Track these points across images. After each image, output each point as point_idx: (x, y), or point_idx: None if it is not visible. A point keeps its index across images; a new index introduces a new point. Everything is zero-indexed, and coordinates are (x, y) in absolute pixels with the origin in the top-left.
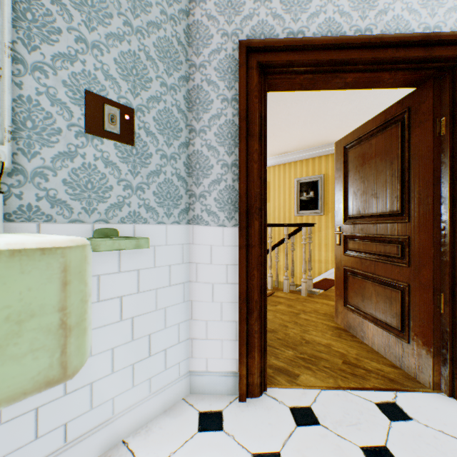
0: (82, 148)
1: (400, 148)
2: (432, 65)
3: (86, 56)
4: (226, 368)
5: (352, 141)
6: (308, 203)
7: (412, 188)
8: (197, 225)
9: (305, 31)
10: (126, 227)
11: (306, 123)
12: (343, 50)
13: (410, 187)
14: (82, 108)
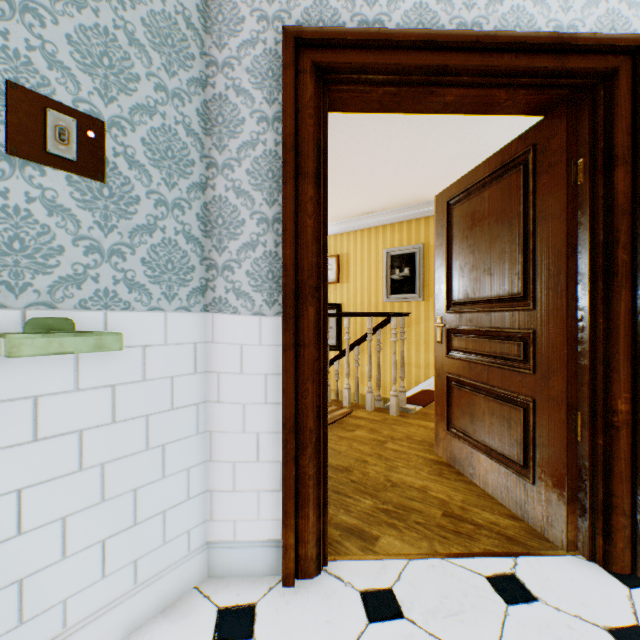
0: (1, 181)
1: (523, 204)
2: (565, 81)
3: (10, 24)
4: (265, 534)
5: (458, 194)
6: (402, 284)
7: (538, 261)
8: (219, 313)
9: (386, 21)
10: (89, 315)
11: (398, 171)
12: (441, 52)
13: (535, 259)
14: (1, 112)
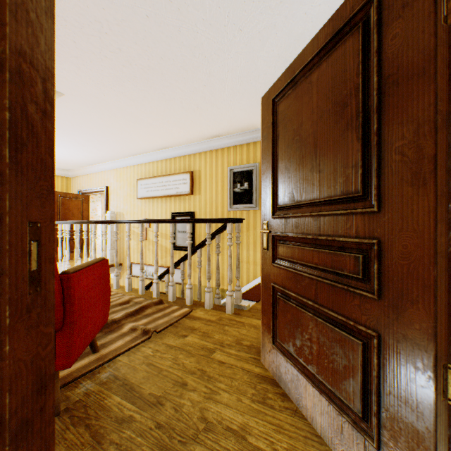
0: None
1: (363, 73)
2: None
3: None
4: None
5: (283, 87)
6: (243, 196)
7: (386, 145)
8: None
9: None
10: None
11: (235, 93)
12: None
13: (382, 143)
14: None
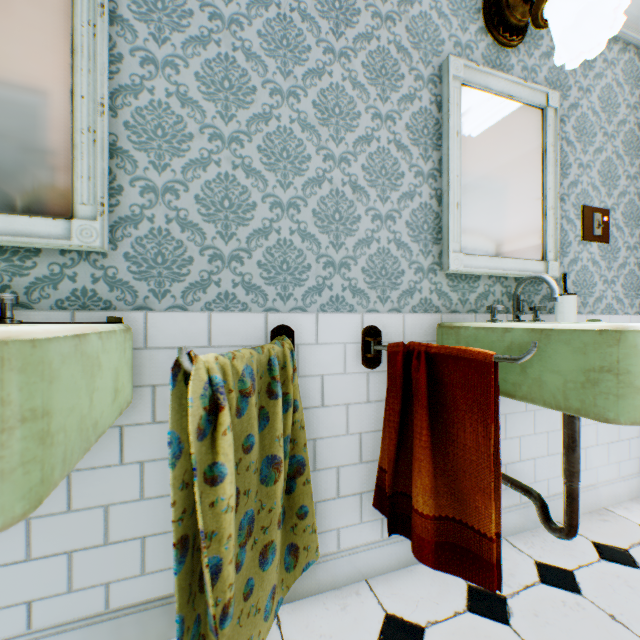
0: (579, 254)
1: None
2: None
3: (581, 177)
4: None
5: None
6: None
7: None
8: None
9: None
10: (602, 318)
11: None
12: None
13: None
14: (579, 221)
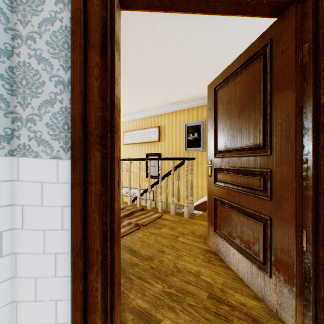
0: None
1: (263, 82)
2: None
3: None
4: None
5: (220, 82)
6: (194, 142)
7: (274, 121)
8: (24, 157)
9: None
10: None
11: (189, 77)
12: None
13: (272, 119)
14: None
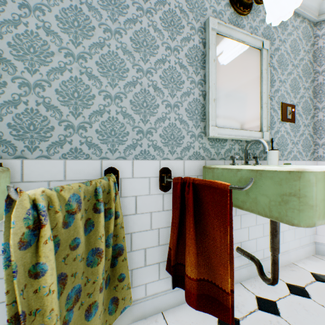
0: (280, 128)
1: None
2: None
3: (281, 87)
4: None
5: None
6: None
7: None
8: (319, 161)
9: None
10: (291, 162)
11: None
12: None
13: None
14: (280, 111)
